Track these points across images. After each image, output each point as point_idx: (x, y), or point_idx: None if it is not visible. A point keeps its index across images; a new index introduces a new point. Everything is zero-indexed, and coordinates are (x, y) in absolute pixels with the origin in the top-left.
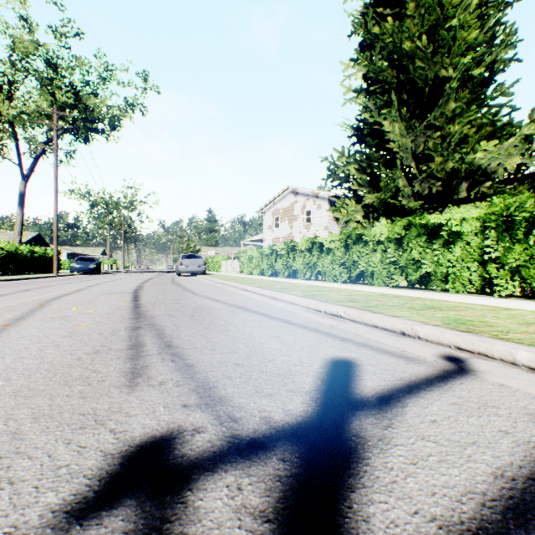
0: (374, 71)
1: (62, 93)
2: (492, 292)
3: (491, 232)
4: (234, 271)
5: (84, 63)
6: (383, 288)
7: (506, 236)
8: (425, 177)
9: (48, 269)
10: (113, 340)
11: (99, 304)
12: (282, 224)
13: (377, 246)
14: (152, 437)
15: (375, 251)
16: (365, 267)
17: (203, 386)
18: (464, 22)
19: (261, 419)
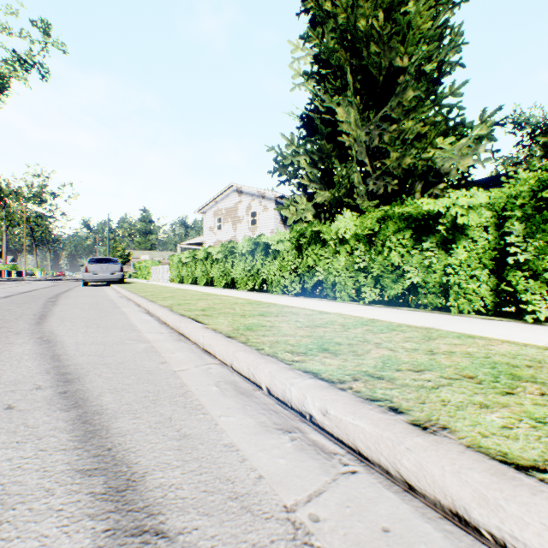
0: (326, 49)
1: None
2: (510, 313)
3: (513, 224)
4: (165, 278)
5: None
6: (351, 305)
7: (547, 228)
8: (381, 174)
9: None
10: None
11: None
12: (225, 226)
13: (340, 246)
14: None
15: (338, 253)
16: (325, 276)
17: None
18: (417, 13)
19: None
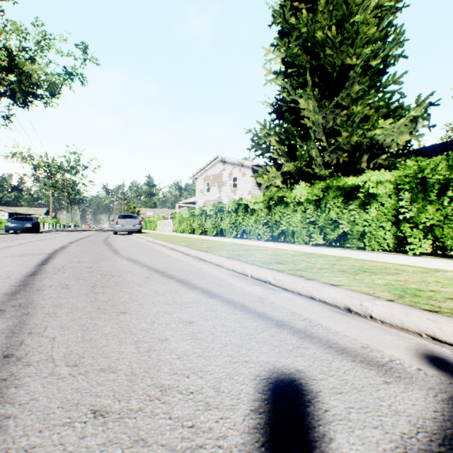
0: (291, 55)
1: None
2: (405, 250)
3: (404, 194)
4: (169, 229)
5: (19, 28)
6: (303, 246)
7: (420, 197)
8: (334, 149)
9: None
10: None
11: None
12: (212, 189)
13: (297, 207)
14: None
15: (296, 211)
16: (287, 227)
17: None
18: (364, 20)
19: None
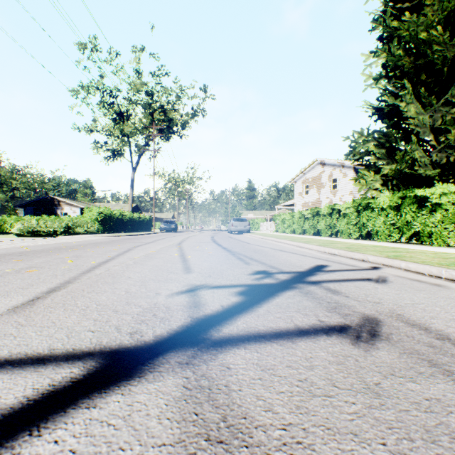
0: (390, 62)
1: (157, 113)
2: None
3: None
4: (270, 230)
5: (168, 91)
6: (383, 243)
7: None
8: (443, 148)
9: (146, 229)
10: (229, 257)
11: (204, 246)
12: (310, 191)
13: (381, 211)
14: (261, 270)
15: (380, 215)
16: (372, 228)
17: (270, 266)
18: None
19: (289, 270)
